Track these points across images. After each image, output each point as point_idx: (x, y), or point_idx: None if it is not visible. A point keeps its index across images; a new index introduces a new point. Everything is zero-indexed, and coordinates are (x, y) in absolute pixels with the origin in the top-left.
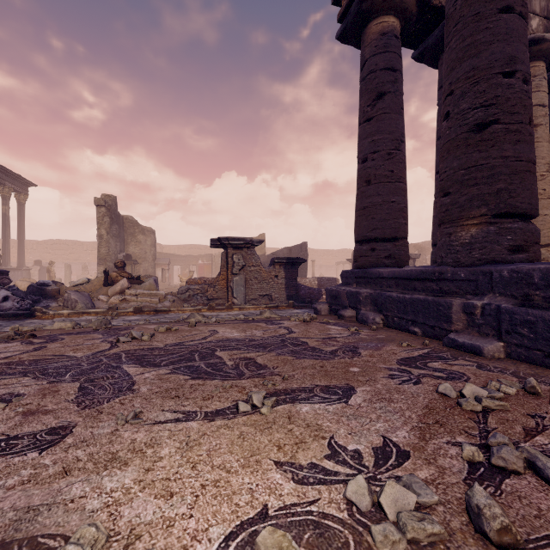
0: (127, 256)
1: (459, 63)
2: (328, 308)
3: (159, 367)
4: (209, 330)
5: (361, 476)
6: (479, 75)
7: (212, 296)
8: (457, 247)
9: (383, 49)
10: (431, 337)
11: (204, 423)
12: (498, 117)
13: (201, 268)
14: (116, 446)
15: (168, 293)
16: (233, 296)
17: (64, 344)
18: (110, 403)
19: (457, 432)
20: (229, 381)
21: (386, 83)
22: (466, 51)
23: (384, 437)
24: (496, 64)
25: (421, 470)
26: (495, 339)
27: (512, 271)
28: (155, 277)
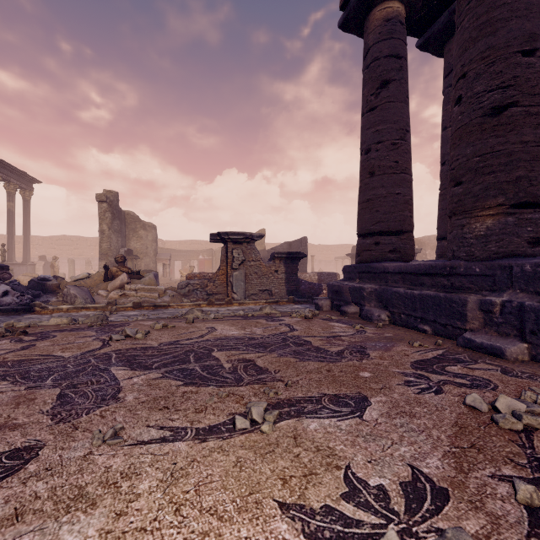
0: (129, 251)
1: (472, 43)
2: (330, 303)
3: (150, 370)
4: (207, 327)
5: (393, 532)
6: (495, 54)
7: (212, 291)
8: (471, 240)
9: (388, 35)
10: (443, 336)
11: (195, 444)
12: (517, 99)
13: (202, 263)
14: (86, 476)
15: (168, 288)
16: (233, 291)
17: (55, 342)
18: (89, 415)
19: (501, 461)
20: (225, 388)
21: (390, 71)
22: (480, 30)
23: (412, 467)
24: (514, 41)
25: (468, 519)
26: (517, 339)
27: (536, 265)
28: (155, 272)
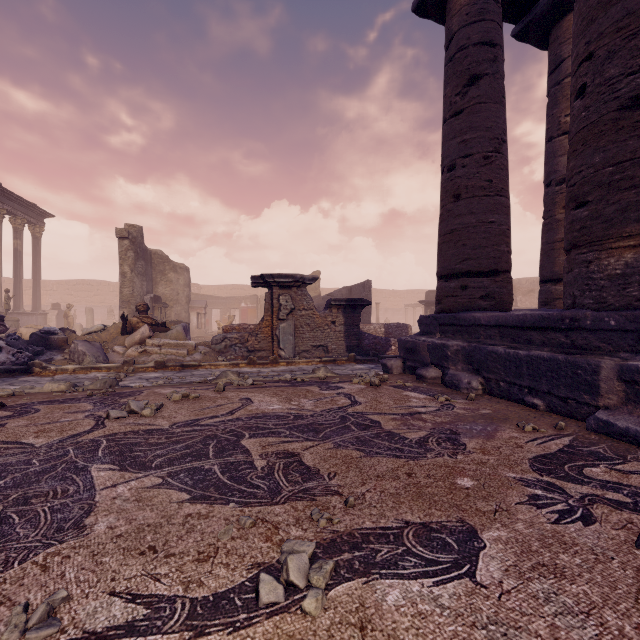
0: (155, 298)
1: (603, 9)
2: (402, 364)
3: (147, 471)
4: (240, 398)
5: None
6: (637, 23)
7: (254, 347)
8: (601, 282)
9: (478, 17)
10: (562, 413)
11: None
12: None
13: (244, 312)
14: None
15: (200, 343)
16: (279, 348)
17: (33, 420)
18: (23, 565)
19: None
20: (252, 507)
21: (482, 63)
22: None
23: None
24: None
25: None
26: None
27: None
28: (184, 323)
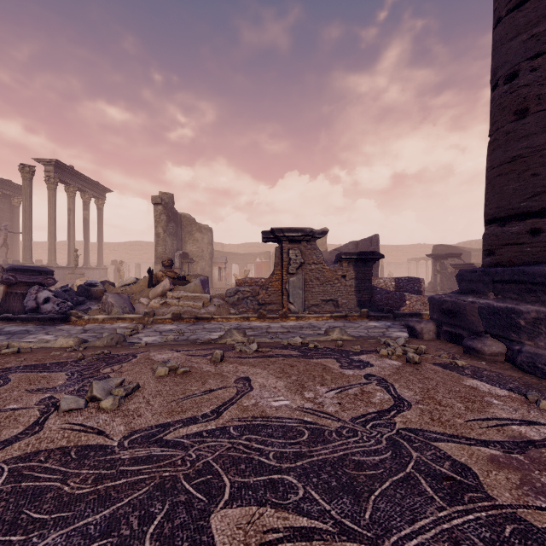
0: (184, 255)
1: None
2: (435, 328)
3: None
4: (237, 377)
5: None
6: None
7: (264, 301)
8: None
9: None
10: None
11: None
12: None
13: (259, 266)
14: None
15: (216, 295)
16: (289, 301)
17: None
18: None
19: None
20: None
21: None
22: None
23: None
24: None
25: None
26: None
27: None
28: (203, 276)
